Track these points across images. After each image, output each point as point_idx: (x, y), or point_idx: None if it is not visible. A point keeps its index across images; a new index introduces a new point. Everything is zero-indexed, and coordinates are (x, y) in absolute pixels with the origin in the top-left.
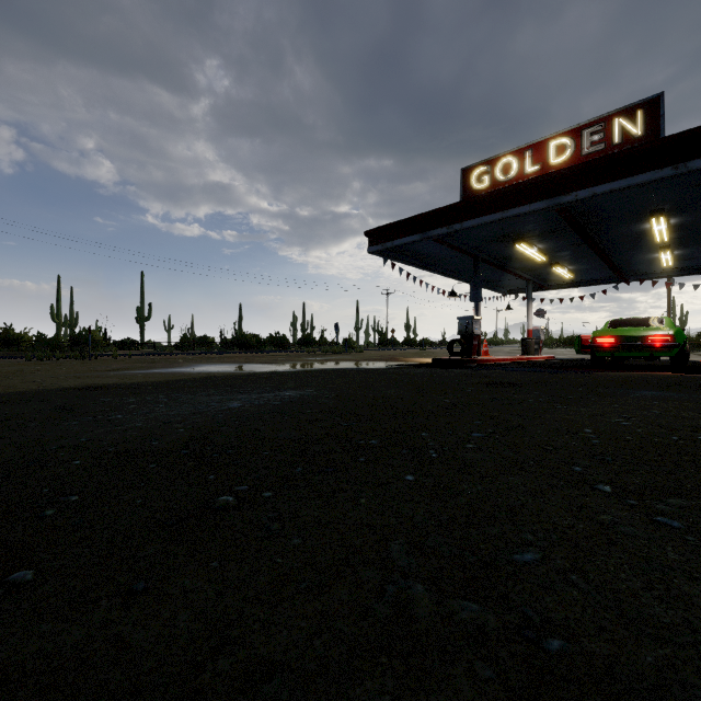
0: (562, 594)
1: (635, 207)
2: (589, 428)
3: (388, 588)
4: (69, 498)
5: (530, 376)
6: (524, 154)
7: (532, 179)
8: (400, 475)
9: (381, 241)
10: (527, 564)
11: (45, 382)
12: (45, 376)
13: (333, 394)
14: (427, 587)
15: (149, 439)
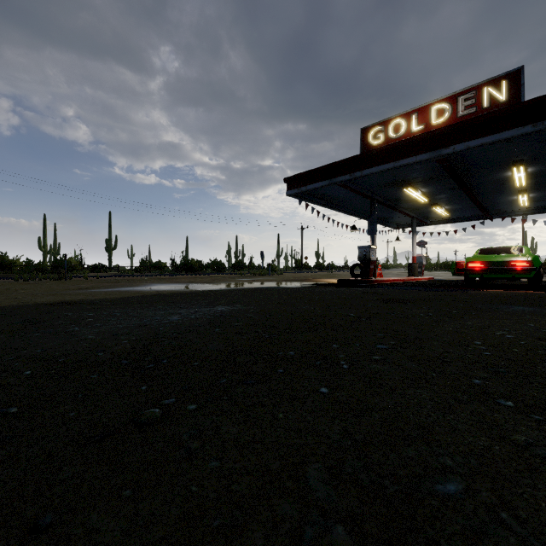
0: (498, 541)
1: (500, 158)
2: (478, 341)
3: (306, 531)
4: (8, 410)
5: (418, 293)
6: (411, 117)
7: (418, 135)
8: (315, 388)
9: (297, 186)
10: (452, 498)
11: (24, 299)
12: (26, 293)
13: (257, 309)
14: (349, 529)
15: (96, 350)
